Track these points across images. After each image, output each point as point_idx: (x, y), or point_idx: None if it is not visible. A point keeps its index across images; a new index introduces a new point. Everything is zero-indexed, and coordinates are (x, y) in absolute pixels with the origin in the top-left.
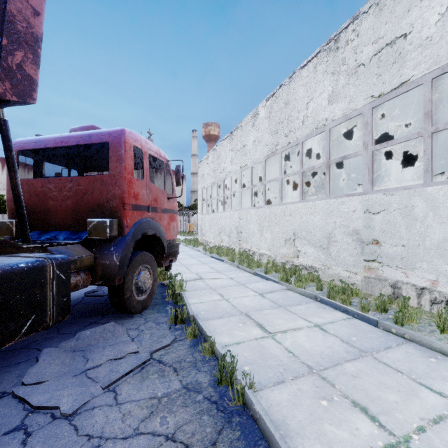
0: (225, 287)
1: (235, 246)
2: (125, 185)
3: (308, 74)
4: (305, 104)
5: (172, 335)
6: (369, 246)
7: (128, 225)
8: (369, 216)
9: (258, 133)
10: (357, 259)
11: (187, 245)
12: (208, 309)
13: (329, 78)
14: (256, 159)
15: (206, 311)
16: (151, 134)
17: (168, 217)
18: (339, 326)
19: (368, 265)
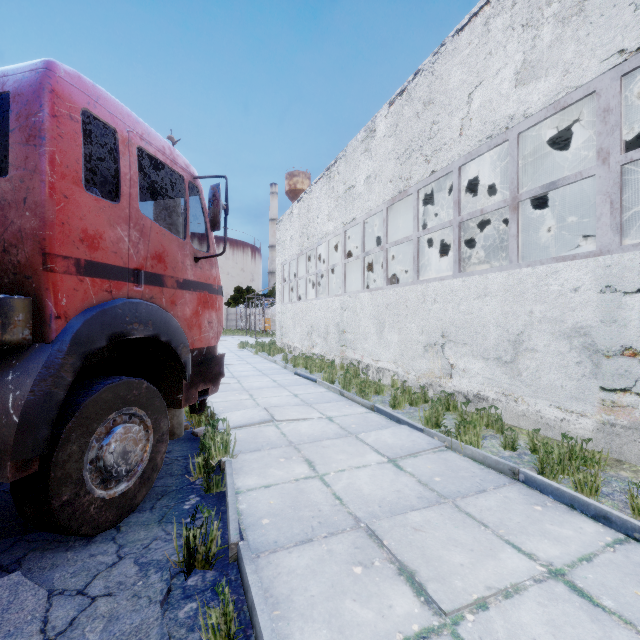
0: (319, 441)
1: (335, 355)
2: (51, 205)
3: (471, 40)
4: (465, 97)
5: (160, 639)
6: (615, 361)
7: (61, 312)
8: (615, 299)
9: (375, 162)
10: (583, 385)
11: (258, 352)
12: (278, 510)
13: (517, 36)
14: (371, 208)
15: (275, 518)
16: (174, 141)
17: (195, 299)
18: (614, 576)
19: (611, 399)
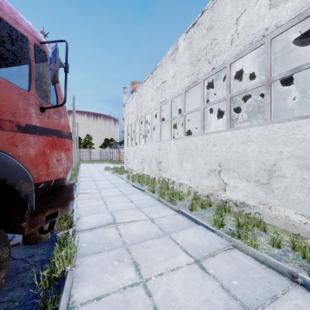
0: (144, 241)
1: (155, 175)
2: None
3: None
4: (234, 20)
5: None
6: None
7: None
8: None
9: (178, 66)
10: None
11: (114, 173)
12: None
13: None
14: (175, 93)
15: None
16: (45, 34)
17: (42, 141)
18: None
19: None
